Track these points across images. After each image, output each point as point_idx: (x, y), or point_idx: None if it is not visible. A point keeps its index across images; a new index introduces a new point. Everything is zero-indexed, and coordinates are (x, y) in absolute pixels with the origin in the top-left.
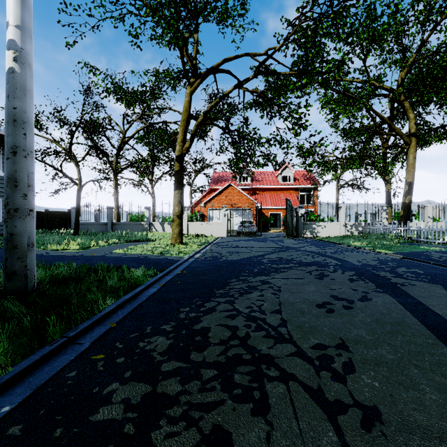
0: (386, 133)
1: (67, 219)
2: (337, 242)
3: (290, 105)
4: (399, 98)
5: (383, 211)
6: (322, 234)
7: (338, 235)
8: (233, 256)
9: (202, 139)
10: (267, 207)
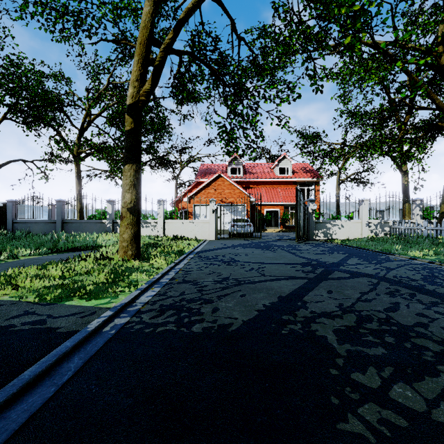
0: (419, 107)
1: (1, 216)
2: (377, 250)
3: (332, 3)
4: (439, 59)
5: (415, 206)
6: (338, 235)
7: (364, 238)
8: (231, 303)
9: (181, 104)
10: (262, 203)
